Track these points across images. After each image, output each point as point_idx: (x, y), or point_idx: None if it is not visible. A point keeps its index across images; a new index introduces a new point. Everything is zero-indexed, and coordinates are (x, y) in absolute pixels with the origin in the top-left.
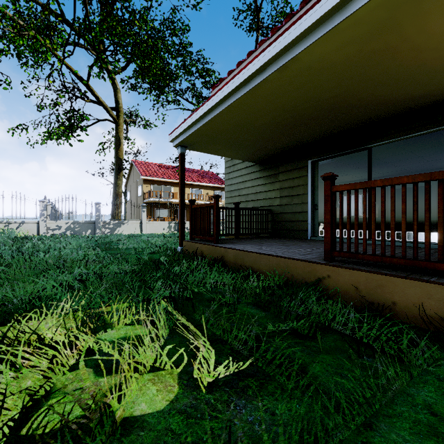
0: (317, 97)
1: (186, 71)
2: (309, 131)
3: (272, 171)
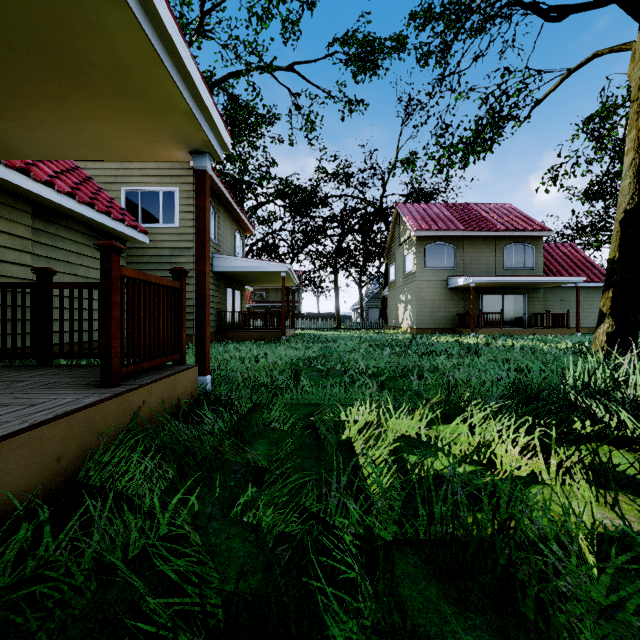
0: None
1: None
2: None
3: None
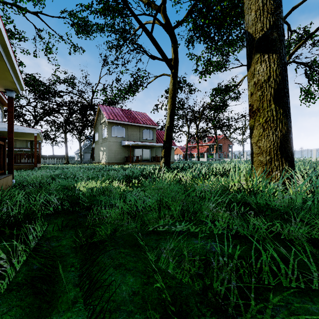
0: None
1: None
2: None
3: None
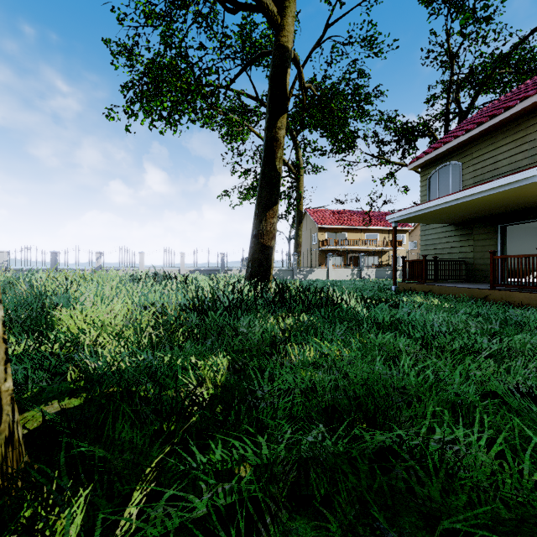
0: (492, 203)
1: (362, 114)
2: (494, 211)
3: (466, 231)
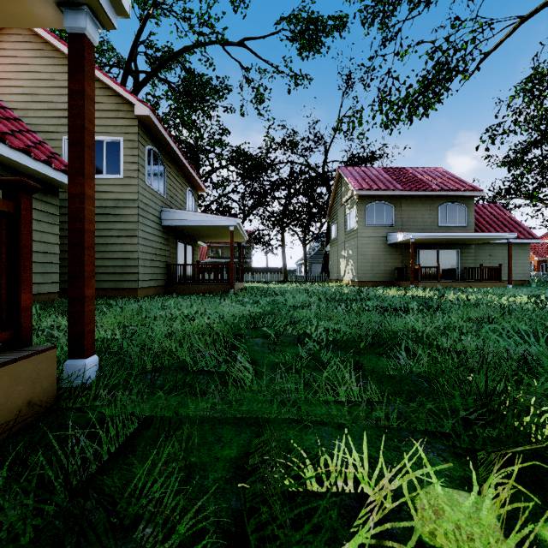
0: None
1: None
2: None
3: None
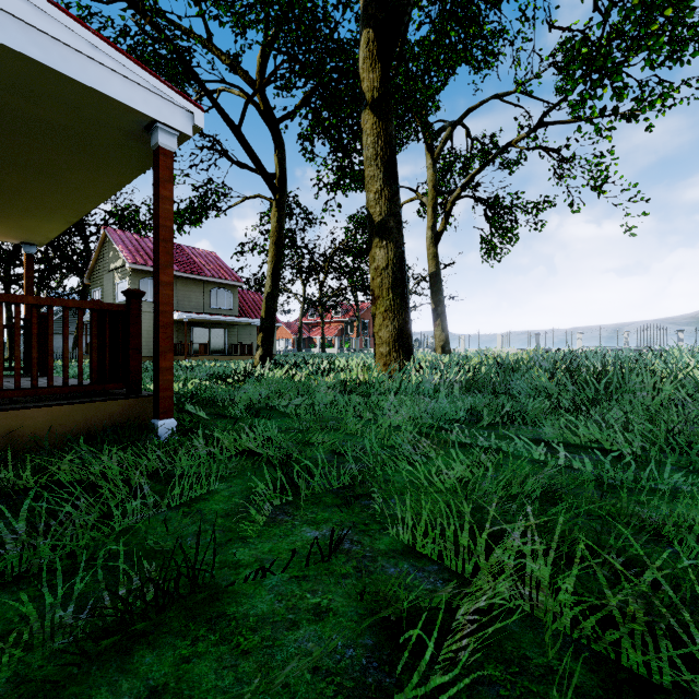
0: None
1: None
2: None
3: None
